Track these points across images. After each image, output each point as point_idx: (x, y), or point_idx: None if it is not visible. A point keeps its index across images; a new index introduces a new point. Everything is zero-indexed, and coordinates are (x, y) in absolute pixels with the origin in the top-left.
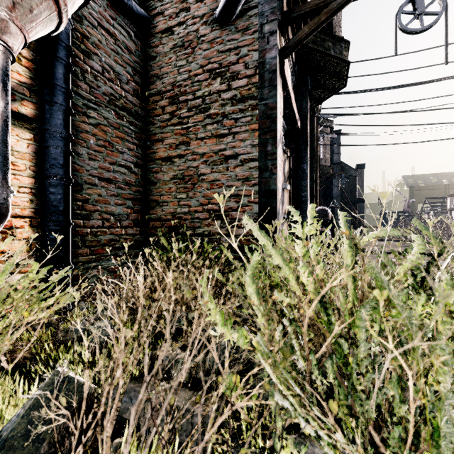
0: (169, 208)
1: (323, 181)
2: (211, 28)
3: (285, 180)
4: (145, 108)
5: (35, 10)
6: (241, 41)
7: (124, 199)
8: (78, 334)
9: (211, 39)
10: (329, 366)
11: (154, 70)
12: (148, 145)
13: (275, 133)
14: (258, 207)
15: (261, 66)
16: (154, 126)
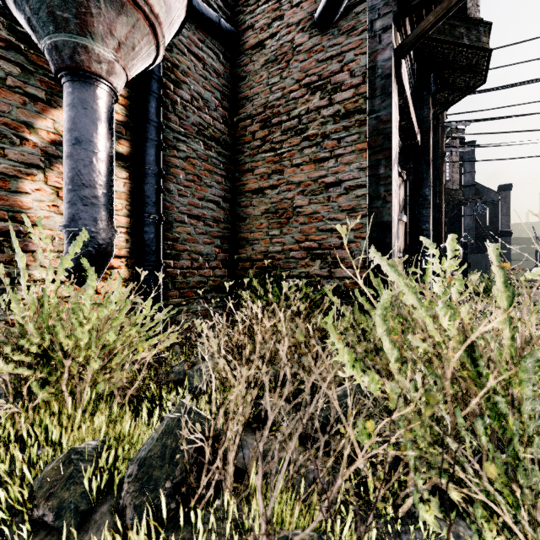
0: (260, 246)
1: (450, 210)
2: (308, 34)
3: (400, 210)
4: (234, 135)
5: (136, 47)
6: (346, 45)
7: (212, 238)
8: (178, 377)
9: (309, 48)
10: (480, 427)
11: (243, 92)
12: (237, 177)
13: (389, 151)
14: (367, 243)
15: (371, 71)
16: (244, 155)
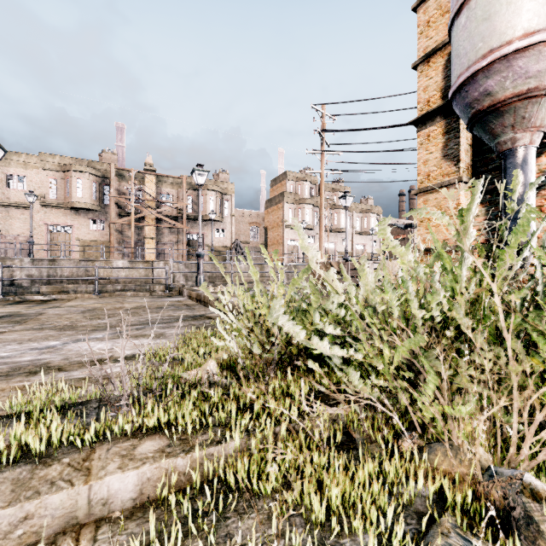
0: None
1: None
2: None
3: None
4: None
5: (525, 115)
6: None
7: None
8: None
9: None
10: None
11: None
12: None
13: None
14: None
15: None
16: None
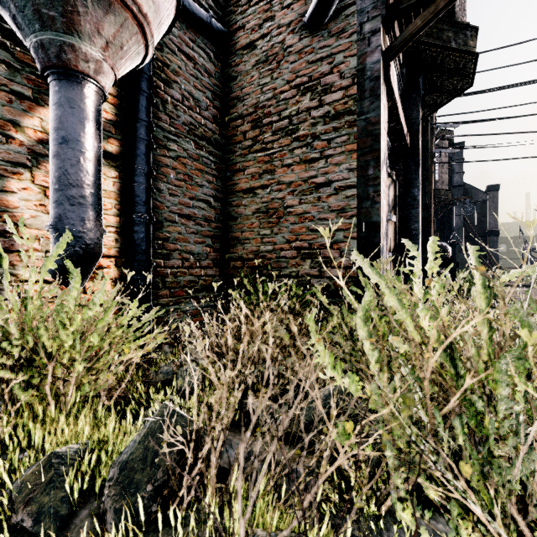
0: (251, 246)
1: (439, 210)
2: (299, 36)
3: (389, 210)
4: (225, 135)
5: (125, 46)
6: (335, 47)
7: (203, 237)
8: (166, 377)
9: (300, 49)
10: (458, 426)
11: (234, 92)
12: (228, 176)
13: (378, 152)
14: (356, 243)
15: (360, 74)
16: (235, 155)
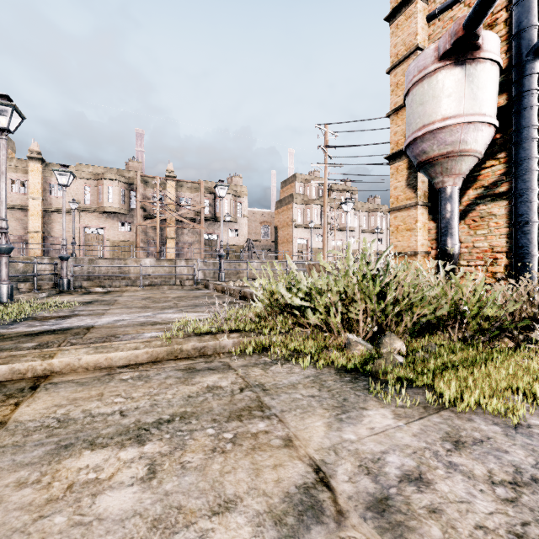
0: None
1: None
2: None
3: None
4: None
5: (448, 167)
6: None
7: None
8: None
9: None
10: None
11: None
12: None
13: None
14: None
15: None
16: None
